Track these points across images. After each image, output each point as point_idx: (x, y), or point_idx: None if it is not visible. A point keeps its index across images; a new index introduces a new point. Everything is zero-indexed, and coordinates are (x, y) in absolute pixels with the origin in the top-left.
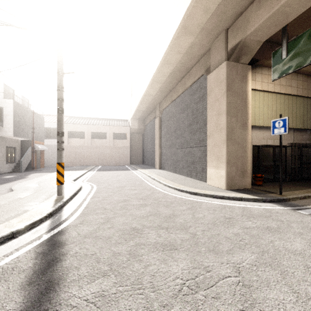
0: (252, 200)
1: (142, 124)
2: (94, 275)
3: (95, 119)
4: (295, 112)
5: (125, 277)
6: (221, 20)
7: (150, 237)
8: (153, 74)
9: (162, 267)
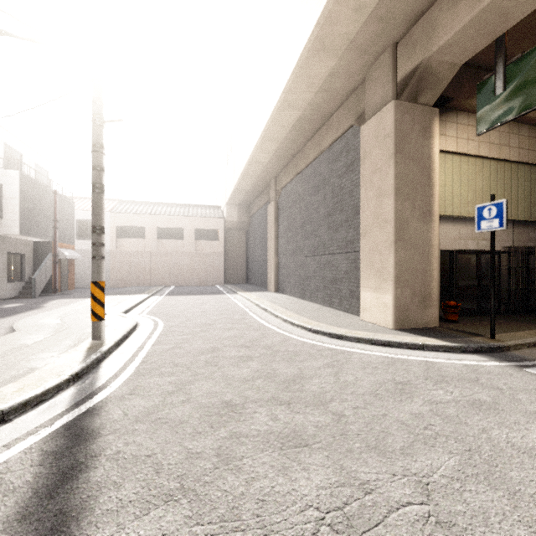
0: (443, 350)
1: (245, 213)
2: (149, 500)
3: (164, 206)
4: (516, 191)
5: (207, 505)
6: (386, 27)
7: (258, 420)
8: (265, 125)
9: (280, 482)
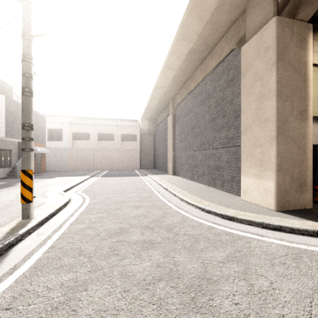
0: None
1: (153, 124)
2: None
3: (102, 120)
4: None
5: None
6: None
7: None
8: (166, 56)
9: None
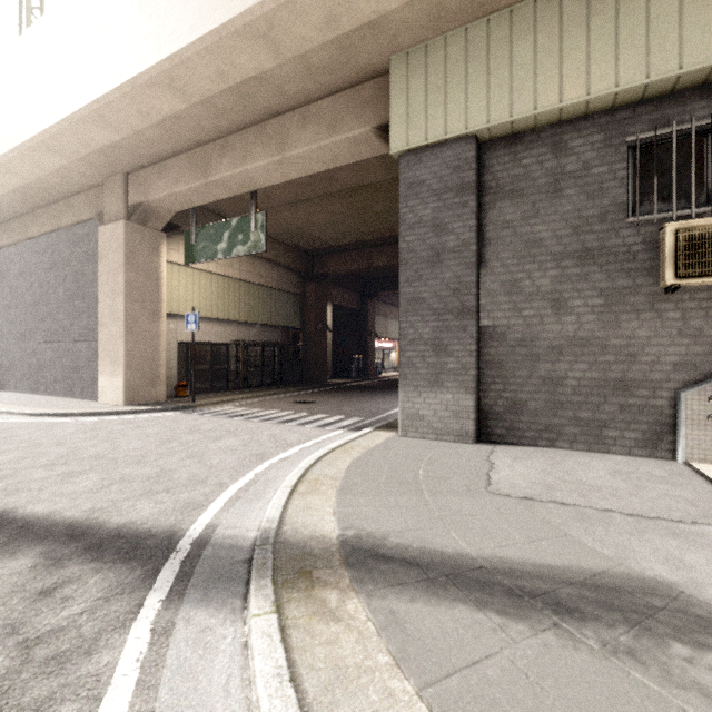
0: (151, 412)
1: None
2: None
3: None
4: (239, 300)
5: None
6: (115, 162)
7: None
8: None
9: None
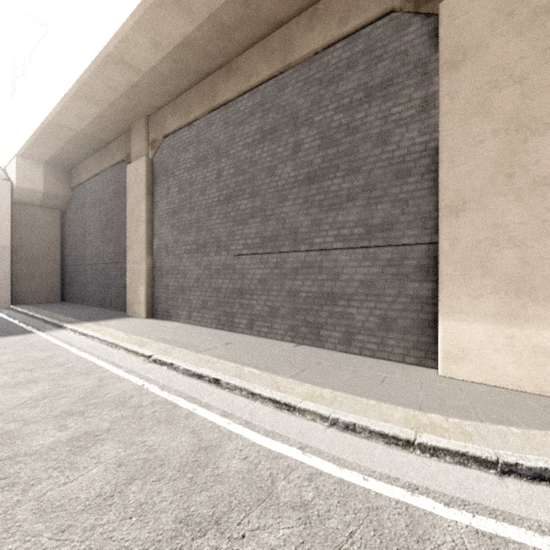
0: None
1: (60, 180)
2: None
3: None
4: None
5: None
6: None
7: None
8: None
9: None
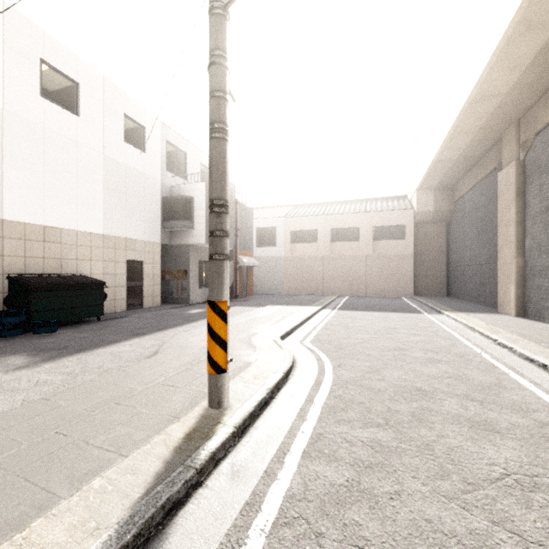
0: None
1: (445, 198)
2: None
3: (337, 204)
4: None
5: None
6: None
7: None
8: None
9: None
